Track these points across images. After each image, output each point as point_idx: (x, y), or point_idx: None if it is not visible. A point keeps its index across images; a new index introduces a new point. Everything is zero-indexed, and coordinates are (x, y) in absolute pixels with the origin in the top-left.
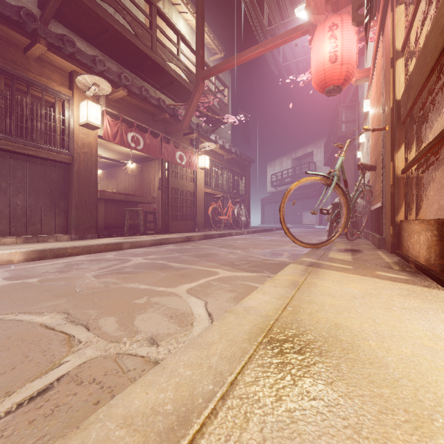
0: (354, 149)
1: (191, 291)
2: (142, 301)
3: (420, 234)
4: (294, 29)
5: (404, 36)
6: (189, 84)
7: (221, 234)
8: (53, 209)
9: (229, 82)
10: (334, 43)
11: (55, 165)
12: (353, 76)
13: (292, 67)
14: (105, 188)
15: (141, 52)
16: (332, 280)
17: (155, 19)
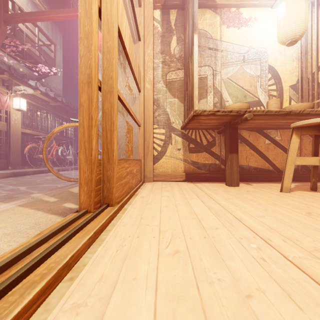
0: None
1: None
2: None
3: None
4: None
5: None
6: None
7: (38, 171)
8: None
9: (61, 42)
10: None
11: None
12: None
13: None
14: None
15: None
16: None
17: None
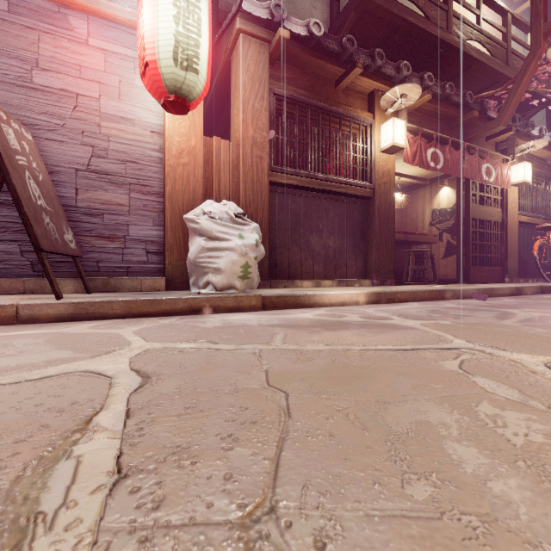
0: None
1: None
2: None
3: None
4: None
5: None
6: (494, 61)
7: None
8: (354, 251)
9: None
10: None
11: (356, 202)
12: None
13: None
14: None
15: (434, 40)
16: None
17: None
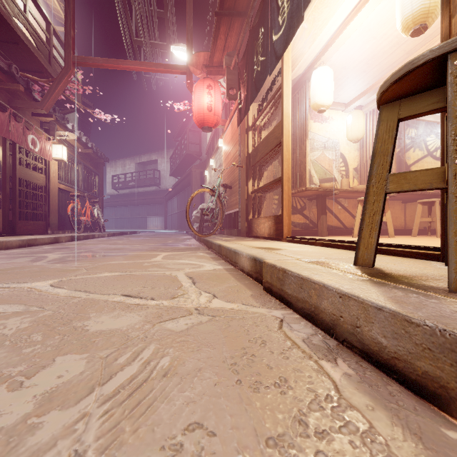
0: (200, 167)
1: (167, 259)
2: (149, 264)
3: (265, 223)
4: (175, 66)
5: (254, 122)
6: (39, 53)
7: (86, 236)
8: None
9: None
10: (211, 98)
11: None
12: (219, 124)
13: (153, 81)
14: None
15: None
16: (244, 242)
17: None
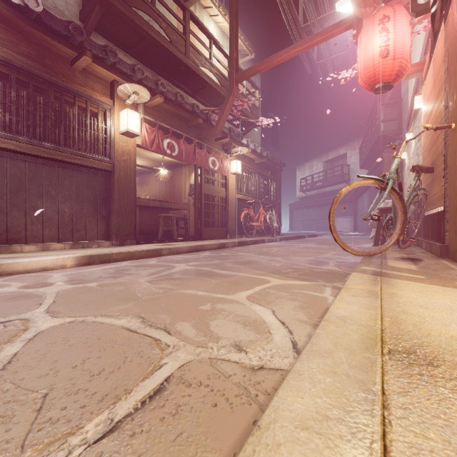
0: (397, 150)
1: (251, 299)
2: (207, 307)
3: None
4: (336, 24)
5: None
6: (220, 88)
7: (254, 241)
8: (96, 216)
9: (259, 84)
10: (386, 36)
11: (97, 173)
12: (406, 71)
13: (327, 65)
14: (136, 195)
15: (175, 58)
16: (412, 290)
17: (189, 24)
